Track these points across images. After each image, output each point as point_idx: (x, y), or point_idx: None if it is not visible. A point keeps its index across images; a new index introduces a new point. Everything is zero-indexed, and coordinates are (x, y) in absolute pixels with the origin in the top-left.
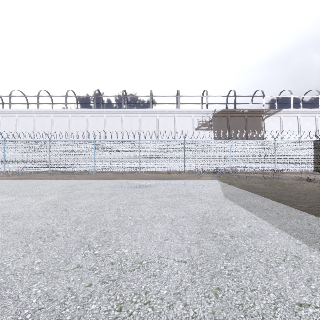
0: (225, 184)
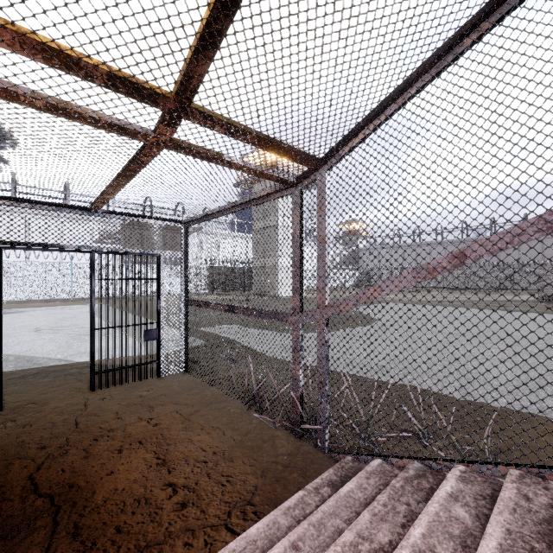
0: (103, 306)
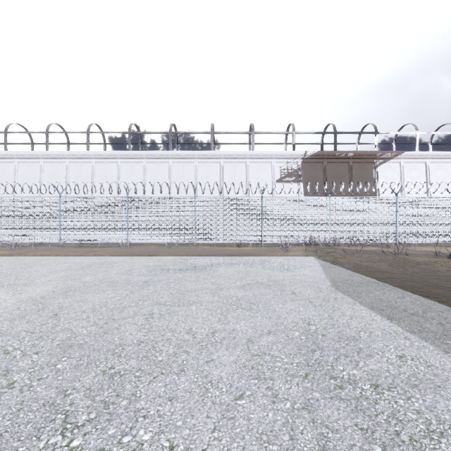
0: (327, 264)
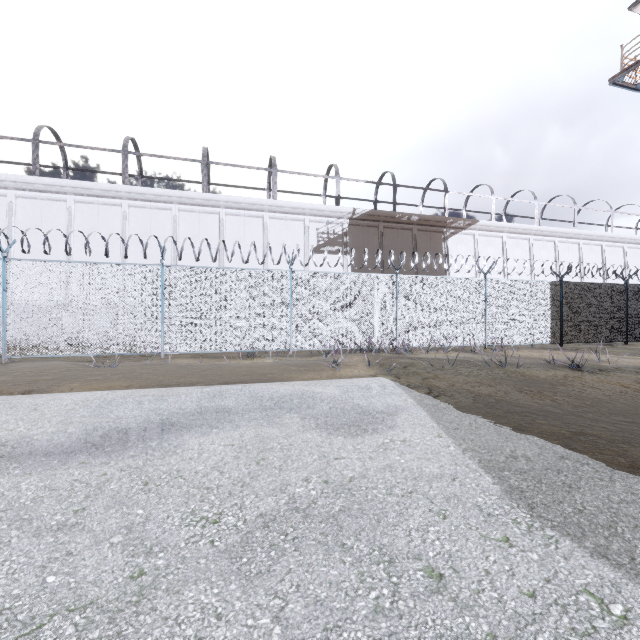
0: (426, 398)
